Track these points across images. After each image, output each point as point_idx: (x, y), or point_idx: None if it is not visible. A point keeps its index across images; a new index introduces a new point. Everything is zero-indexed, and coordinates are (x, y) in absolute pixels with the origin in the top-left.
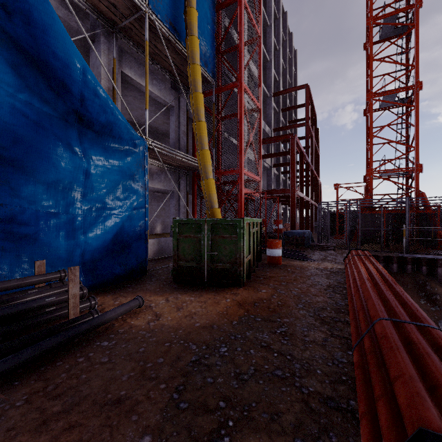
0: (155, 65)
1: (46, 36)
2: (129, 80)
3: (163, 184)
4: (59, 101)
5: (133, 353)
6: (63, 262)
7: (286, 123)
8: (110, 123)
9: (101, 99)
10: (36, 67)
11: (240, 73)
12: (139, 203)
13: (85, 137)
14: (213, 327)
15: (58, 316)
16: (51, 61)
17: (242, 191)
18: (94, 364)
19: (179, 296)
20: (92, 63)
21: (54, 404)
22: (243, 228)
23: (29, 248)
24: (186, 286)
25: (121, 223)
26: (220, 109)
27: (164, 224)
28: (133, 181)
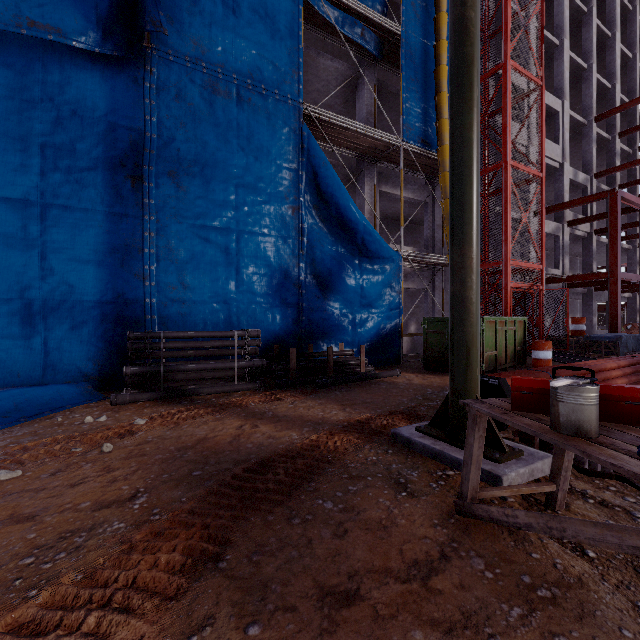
0: (408, 173)
1: (345, 211)
2: (385, 194)
3: (416, 283)
4: (348, 244)
5: (397, 387)
6: (350, 345)
7: (635, 151)
8: (376, 250)
9: (372, 237)
10: (338, 228)
11: (505, 151)
12: (396, 305)
13: (361, 263)
14: (445, 387)
15: (356, 371)
16: (346, 224)
17: (508, 286)
18: (379, 387)
19: (426, 375)
20: (358, 192)
21: (368, 391)
22: (481, 325)
23: (335, 335)
24: (433, 372)
25: (383, 321)
26: (487, 184)
27: (419, 324)
28: (391, 288)
